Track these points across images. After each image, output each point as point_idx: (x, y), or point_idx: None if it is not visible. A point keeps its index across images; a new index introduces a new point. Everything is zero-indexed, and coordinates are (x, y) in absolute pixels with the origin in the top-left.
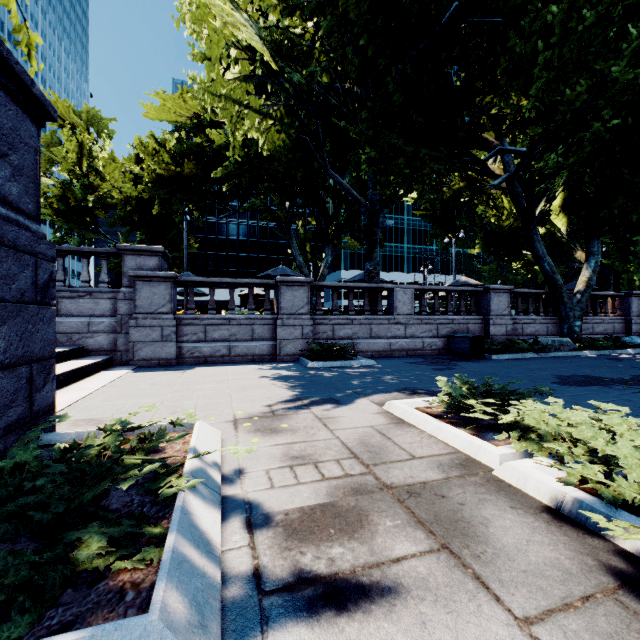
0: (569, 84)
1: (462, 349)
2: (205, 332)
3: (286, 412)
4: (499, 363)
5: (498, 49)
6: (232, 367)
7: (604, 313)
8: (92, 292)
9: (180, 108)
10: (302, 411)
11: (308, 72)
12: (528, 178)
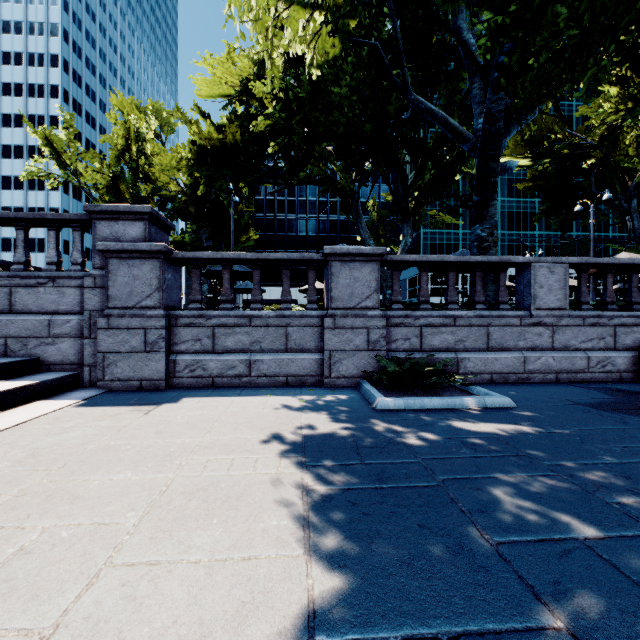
0: None
1: None
2: (213, 337)
3: None
4: None
5: None
6: (241, 400)
7: None
8: (58, 278)
9: (231, 75)
10: None
11: None
12: None
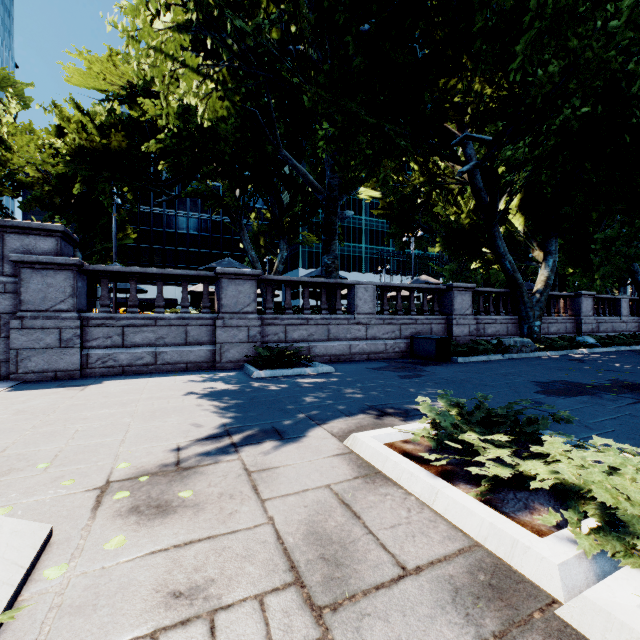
0: (540, 65)
1: (427, 351)
2: (123, 335)
3: (199, 460)
4: (468, 367)
5: (475, 3)
6: (155, 379)
7: (557, 313)
8: None
9: (110, 74)
10: (225, 457)
11: (254, 22)
12: (493, 170)
